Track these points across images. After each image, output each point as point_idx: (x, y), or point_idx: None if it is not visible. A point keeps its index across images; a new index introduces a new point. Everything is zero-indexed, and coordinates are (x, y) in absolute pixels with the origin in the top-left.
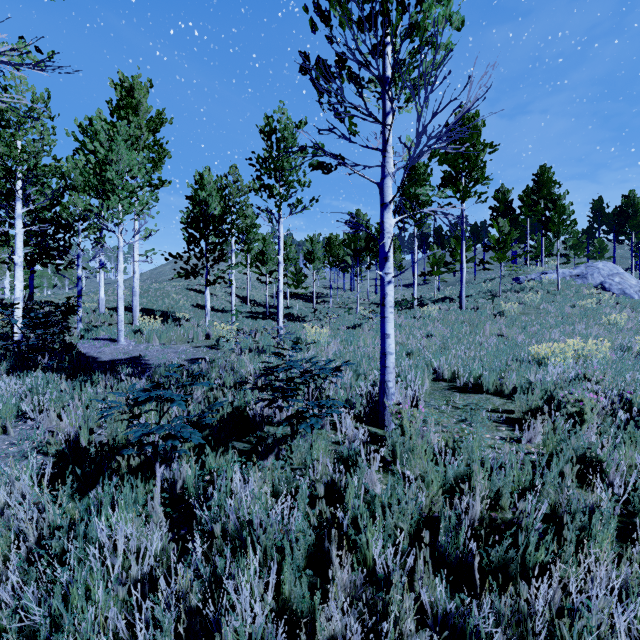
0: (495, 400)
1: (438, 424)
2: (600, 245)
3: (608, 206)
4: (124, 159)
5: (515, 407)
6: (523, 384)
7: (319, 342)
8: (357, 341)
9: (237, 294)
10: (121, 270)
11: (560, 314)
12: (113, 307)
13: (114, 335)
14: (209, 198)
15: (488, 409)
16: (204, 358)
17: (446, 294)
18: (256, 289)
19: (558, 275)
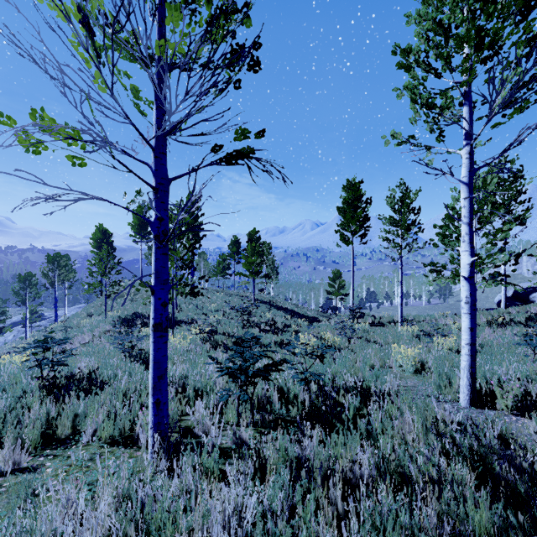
0: None
1: (85, 483)
2: None
3: None
4: None
5: None
6: None
7: None
8: None
9: None
10: None
11: None
12: None
13: None
14: None
15: None
16: None
17: None
18: None
19: None
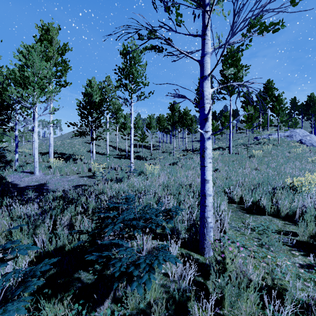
0: (276, 221)
1: (244, 248)
2: (295, 121)
3: (298, 101)
4: (37, 65)
5: (299, 232)
6: (293, 209)
7: (153, 174)
8: (176, 173)
9: (111, 145)
10: (36, 131)
11: (284, 156)
12: (44, 152)
13: (33, 169)
14: (93, 92)
15: (275, 231)
16: (83, 185)
17: (219, 145)
18: (121, 142)
19: (278, 136)
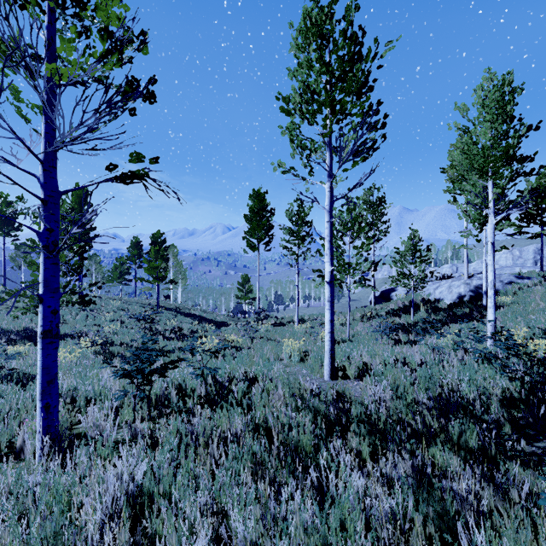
0: None
1: None
2: None
3: None
4: None
5: None
6: None
7: None
8: None
9: None
10: None
11: None
12: None
13: None
14: None
15: None
16: None
17: None
18: None
19: None
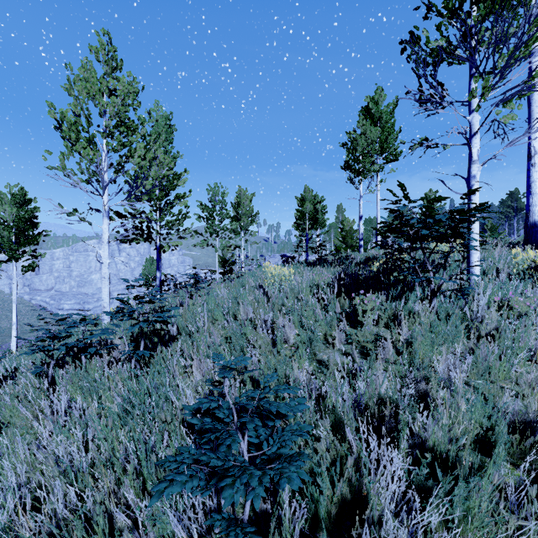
0: None
1: None
2: None
3: None
4: None
5: None
6: None
7: None
8: None
9: None
10: None
11: None
12: None
13: None
14: None
15: None
16: None
17: None
18: None
19: None
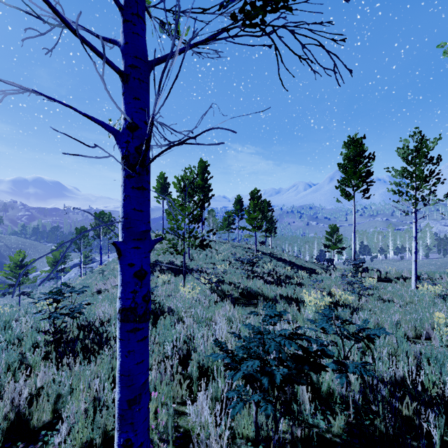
0: None
1: None
2: None
3: None
4: None
5: None
6: None
7: None
8: None
9: None
10: None
11: None
12: None
13: None
14: None
15: None
16: None
17: None
18: None
19: None
